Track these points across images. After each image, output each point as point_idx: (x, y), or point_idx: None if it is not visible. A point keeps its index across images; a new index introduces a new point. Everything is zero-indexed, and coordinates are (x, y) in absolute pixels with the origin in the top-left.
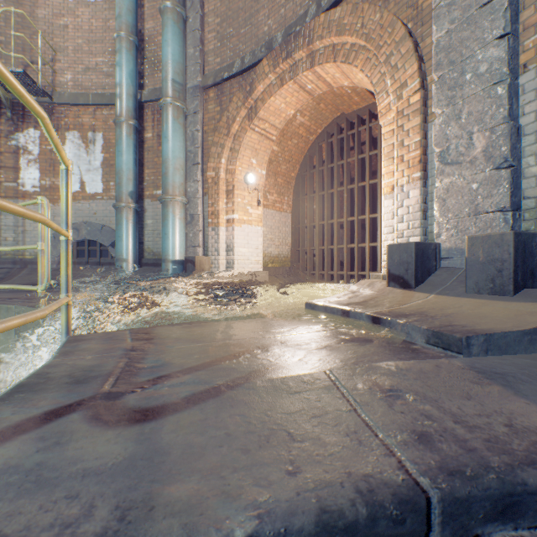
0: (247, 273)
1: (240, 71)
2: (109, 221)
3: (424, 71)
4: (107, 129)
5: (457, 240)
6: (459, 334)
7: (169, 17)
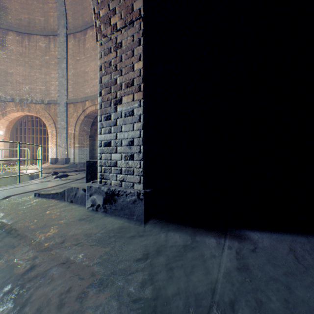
0: (0, 163)
1: None
2: None
3: (57, 130)
4: None
5: (61, 157)
6: (58, 167)
7: None
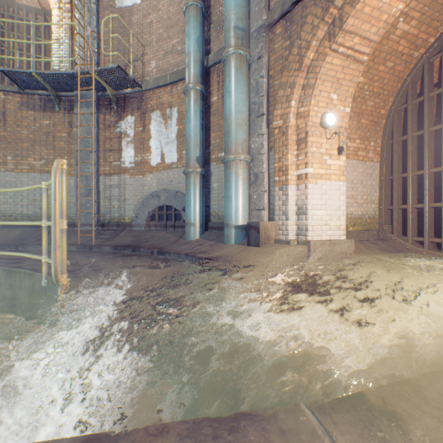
0: (325, 243)
1: None
2: (182, 187)
3: None
4: (180, 103)
5: None
6: None
7: None
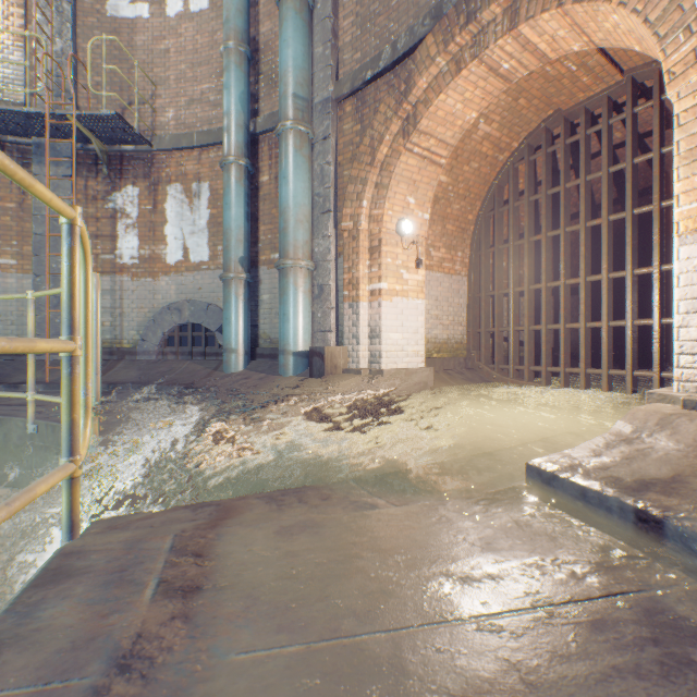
0: (401, 372)
1: (390, 64)
2: (216, 297)
3: None
4: (214, 177)
5: None
6: None
7: (288, 6)
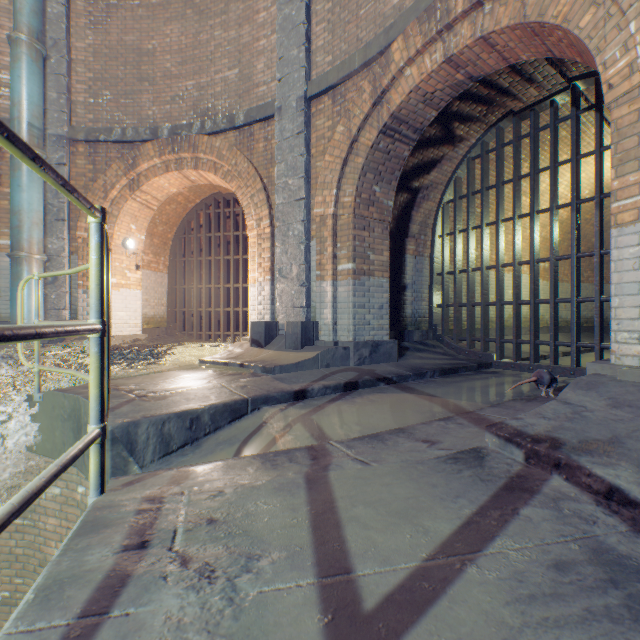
0: (127, 337)
1: (121, 141)
2: None
3: (273, 215)
4: None
5: (287, 320)
6: (272, 366)
7: (24, 51)
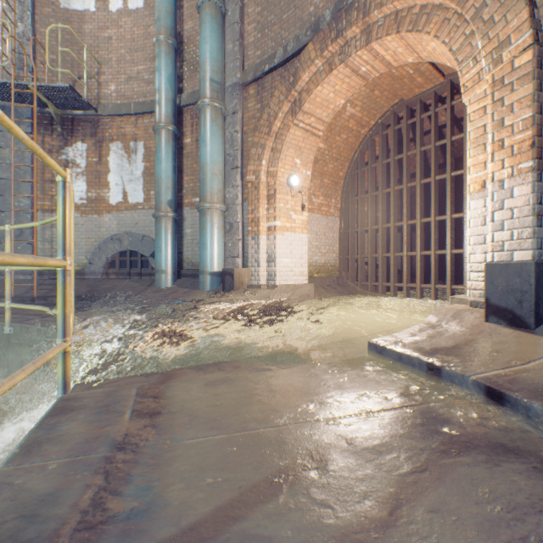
0: (290, 287)
1: (282, 61)
2: (150, 230)
3: (538, 19)
4: (148, 138)
5: None
6: None
7: (206, 12)
